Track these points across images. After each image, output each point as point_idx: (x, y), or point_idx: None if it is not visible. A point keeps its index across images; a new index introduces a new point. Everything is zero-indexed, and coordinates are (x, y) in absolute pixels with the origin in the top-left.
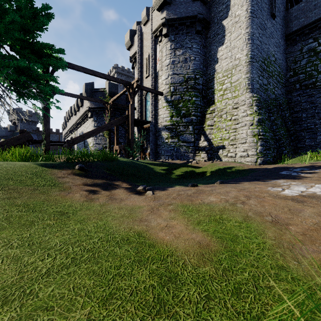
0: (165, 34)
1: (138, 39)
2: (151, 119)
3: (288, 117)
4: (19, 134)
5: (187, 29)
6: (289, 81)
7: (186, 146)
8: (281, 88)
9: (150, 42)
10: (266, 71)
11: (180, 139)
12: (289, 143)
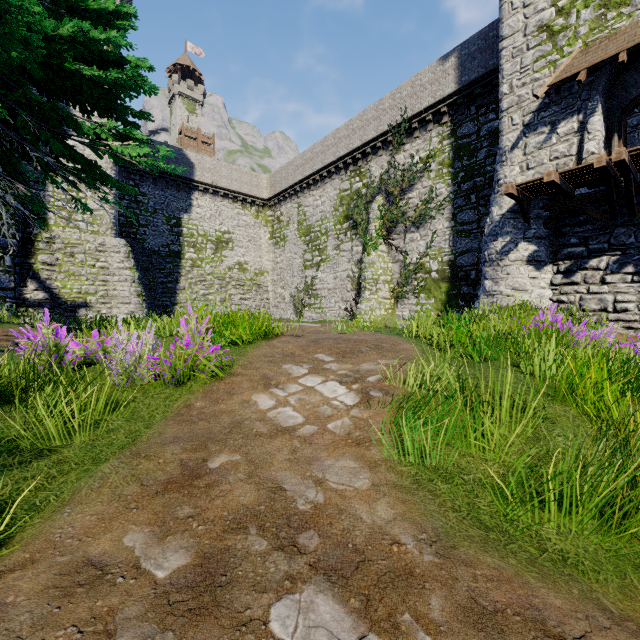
0: None
1: None
2: None
3: None
4: None
5: None
6: None
7: None
8: None
9: None
10: None
11: None
12: None
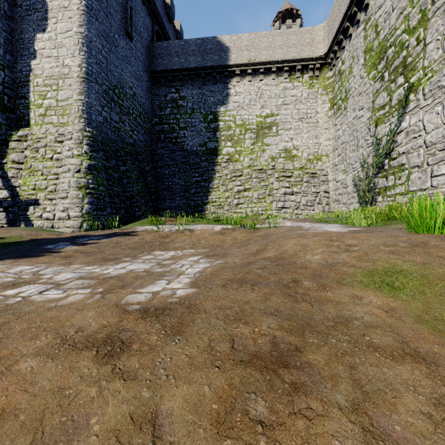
0: None
1: None
2: None
3: (150, 171)
4: None
5: None
6: (155, 128)
7: None
8: (144, 134)
9: None
10: (117, 103)
11: None
12: (147, 203)
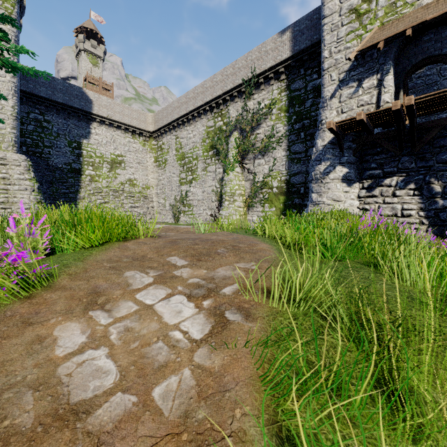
0: None
1: None
2: None
3: None
4: None
5: None
6: None
7: None
8: None
9: None
10: None
11: None
12: None
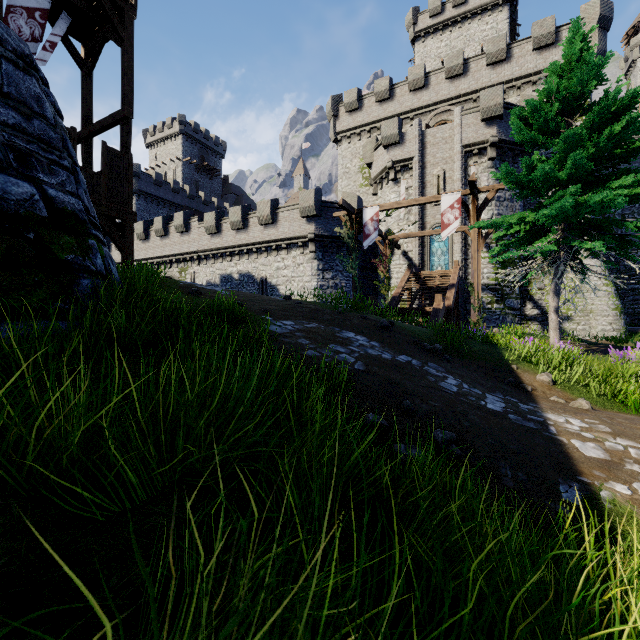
0: (493, 158)
1: (418, 141)
2: (461, 273)
3: None
4: (443, 302)
5: (515, 158)
6: None
7: (513, 314)
8: None
9: (457, 157)
10: None
11: (506, 304)
12: None
